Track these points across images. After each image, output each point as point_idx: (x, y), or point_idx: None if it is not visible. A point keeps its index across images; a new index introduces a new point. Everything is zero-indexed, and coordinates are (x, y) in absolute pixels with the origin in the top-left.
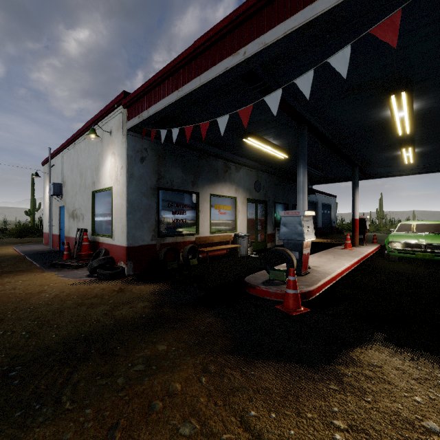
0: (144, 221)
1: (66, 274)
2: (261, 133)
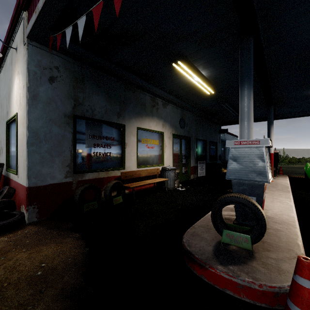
0: (55, 155)
1: None
2: (193, 58)
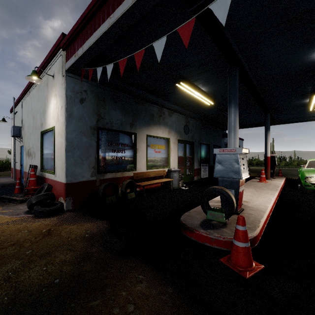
0: (84, 159)
1: (6, 210)
2: (193, 79)
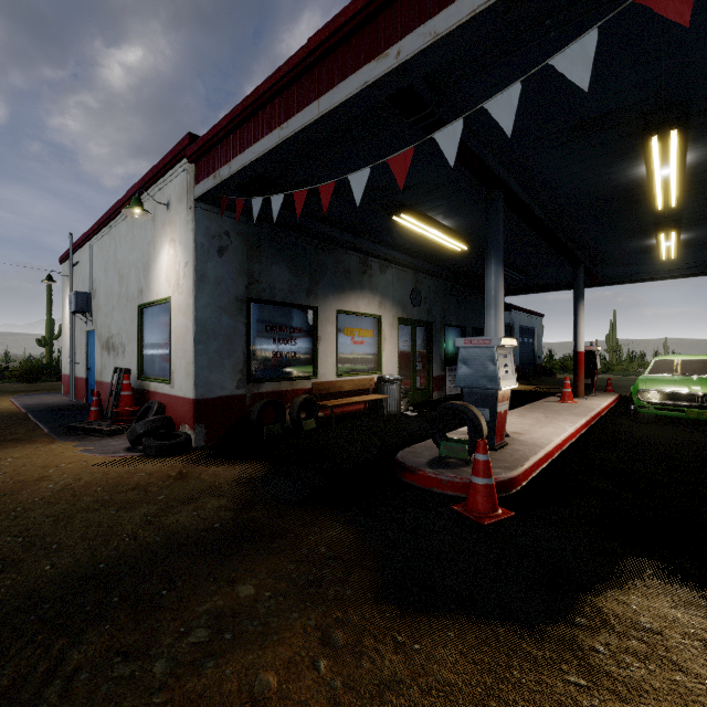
0: (225, 356)
1: (90, 446)
2: (423, 207)
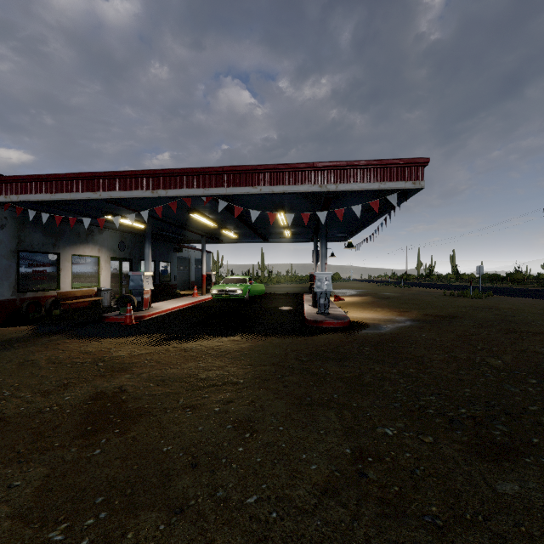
0: (4, 279)
1: None
2: (120, 213)
